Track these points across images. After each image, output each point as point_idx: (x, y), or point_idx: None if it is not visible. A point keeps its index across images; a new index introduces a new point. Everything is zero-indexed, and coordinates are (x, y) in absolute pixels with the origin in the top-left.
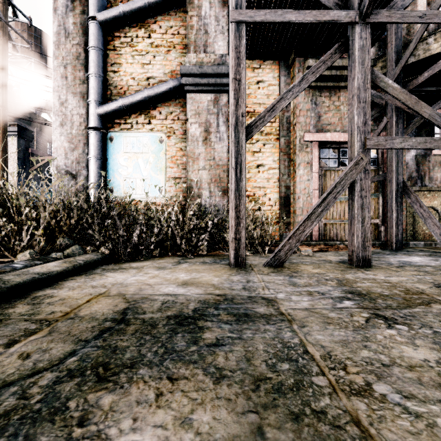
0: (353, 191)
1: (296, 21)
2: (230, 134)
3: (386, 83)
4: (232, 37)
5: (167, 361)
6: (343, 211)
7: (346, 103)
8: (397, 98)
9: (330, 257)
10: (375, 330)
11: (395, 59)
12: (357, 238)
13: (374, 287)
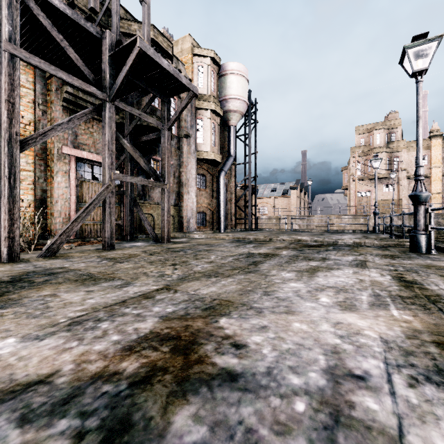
0: (105, 204)
1: (67, 81)
2: (3, 147)
3: (124, 142)
4: (5, 64)
5: (27, 287)
6: (96, 215)
7: (98, 132)
8: (129, 152)
9: (89, 248)
10: (116, 265)
11: (130, 119)
12: (108, 232)
13: (117, 256)
